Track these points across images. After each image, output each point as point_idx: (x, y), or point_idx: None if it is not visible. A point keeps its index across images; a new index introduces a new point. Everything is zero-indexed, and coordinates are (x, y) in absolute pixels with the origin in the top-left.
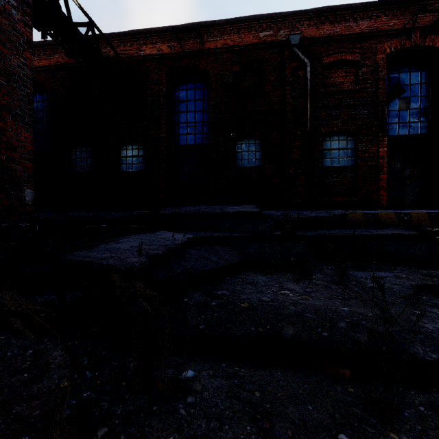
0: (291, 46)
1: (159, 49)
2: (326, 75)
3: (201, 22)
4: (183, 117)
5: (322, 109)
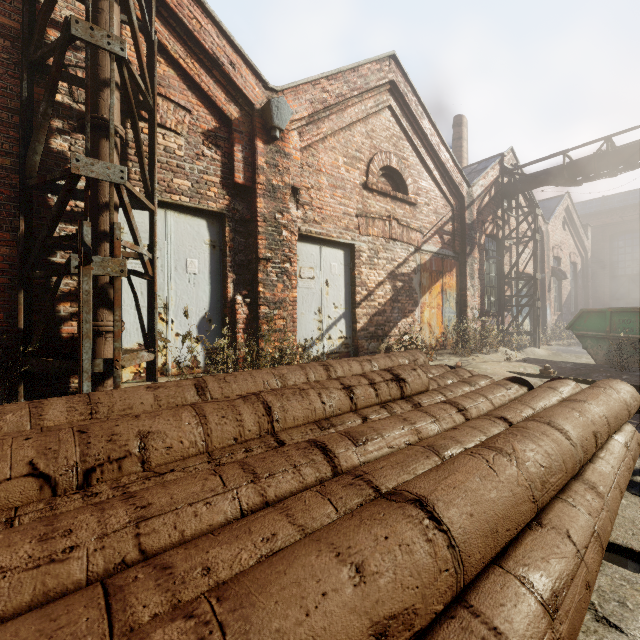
0: None
1: (604, 221)
2: None
3: (639, 203)
4: (621, 257)
5: None
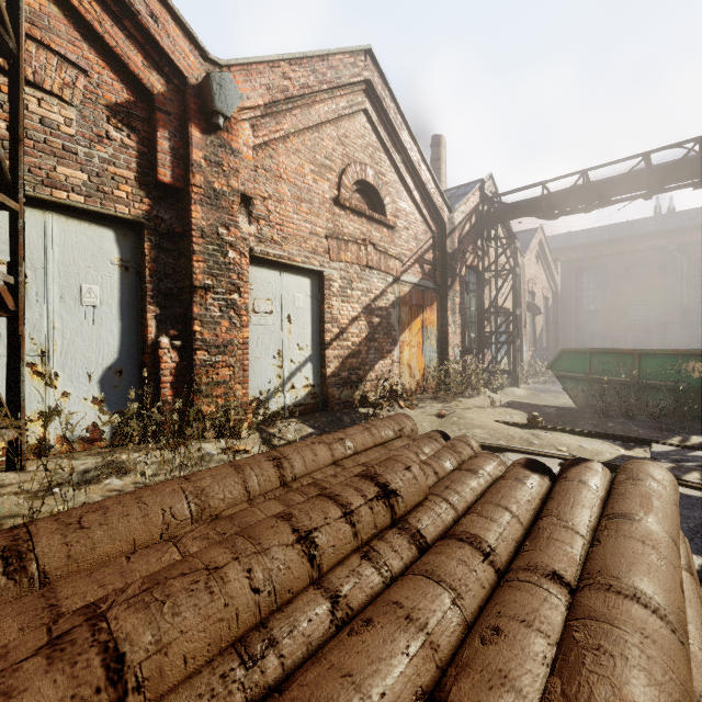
0: (670, 250)
1: (570, 257)
2: (701, 263)
3: (601, 241)
4: (585, 293)
5: (697, 287)
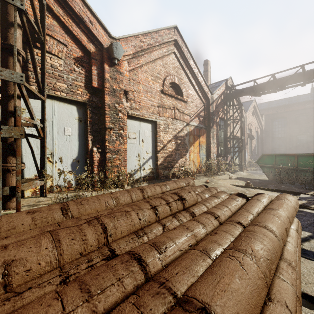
0: None
1: (269, 113)
2: None
3: (284, 105)
4: (276, 129)
5: None
